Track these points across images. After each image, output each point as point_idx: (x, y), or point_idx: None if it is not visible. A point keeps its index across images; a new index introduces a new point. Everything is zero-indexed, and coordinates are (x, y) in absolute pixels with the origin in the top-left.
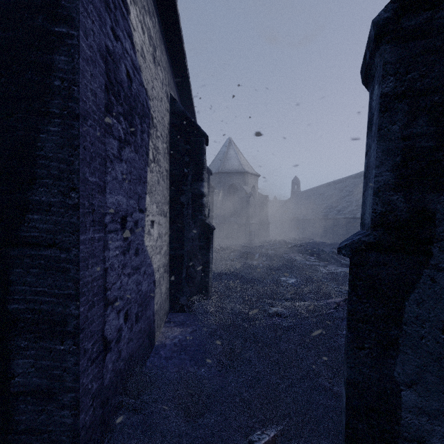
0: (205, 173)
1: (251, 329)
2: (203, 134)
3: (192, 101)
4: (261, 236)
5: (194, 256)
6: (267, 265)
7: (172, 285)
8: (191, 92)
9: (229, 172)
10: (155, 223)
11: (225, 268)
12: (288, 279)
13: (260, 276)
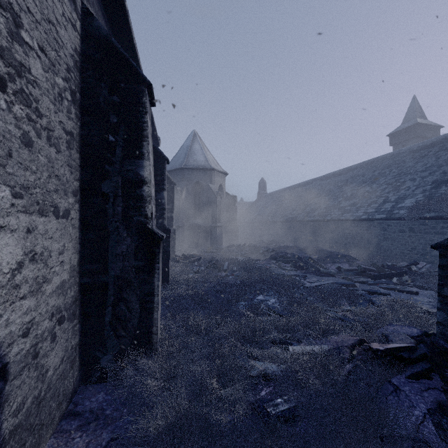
0: (146, 144)
1: (225, 442)
2: (143, 80)
3: (135, 49)
4: (228, 240)
5: (127, 284)
6: (238, 276)
7: (85, 337)
8: (131, 30)
9: (194, 168)
10: (4, 230)
11: (187, 285)
12: (266, 298)
13: (232, 296)
